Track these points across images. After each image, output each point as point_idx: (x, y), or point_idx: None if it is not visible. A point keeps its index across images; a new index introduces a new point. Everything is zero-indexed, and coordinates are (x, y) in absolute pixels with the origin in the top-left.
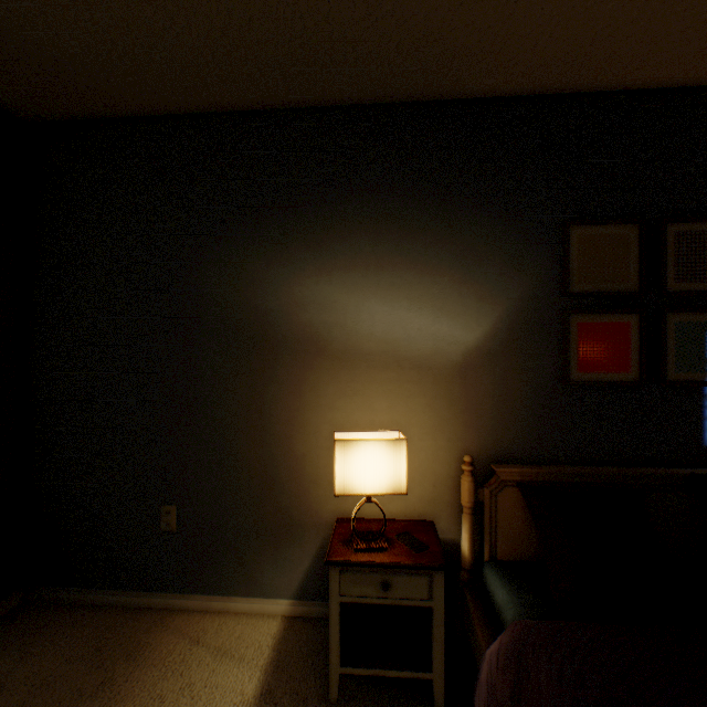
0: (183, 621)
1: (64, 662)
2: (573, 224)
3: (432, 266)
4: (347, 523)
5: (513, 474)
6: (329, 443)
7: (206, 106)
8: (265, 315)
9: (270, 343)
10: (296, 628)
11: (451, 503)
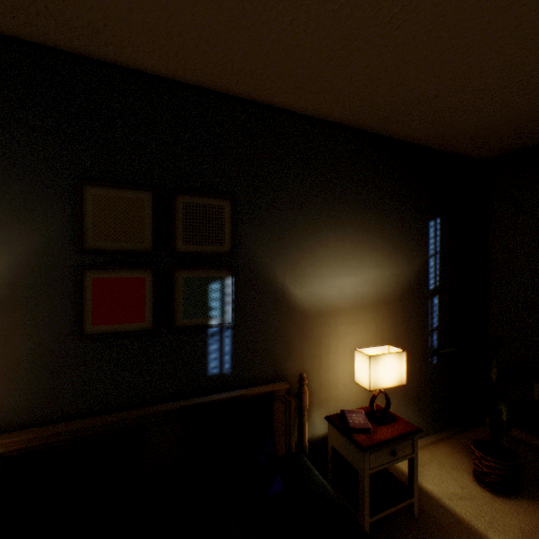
0: None
1: None
2: (88, 183)
3: None
4: None
5: None
6: None
7: None
8: None
9: None
10: None
11: None
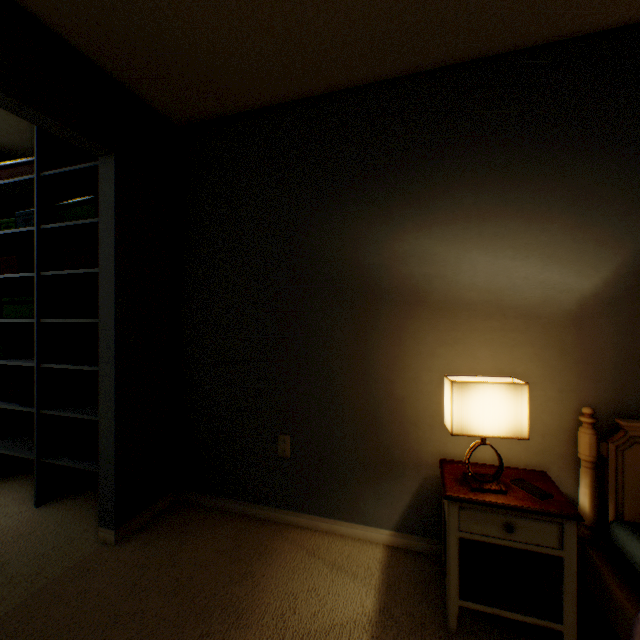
0: (298, 535)
1: (213, 551)
2: None
3: (540, 213)
4: (453, 464)
5: None
6: (429, 388)
7: (315, 90)
8: (367, 270)
9: (371, 295)
10: (399, 557)
11: (562, 456)
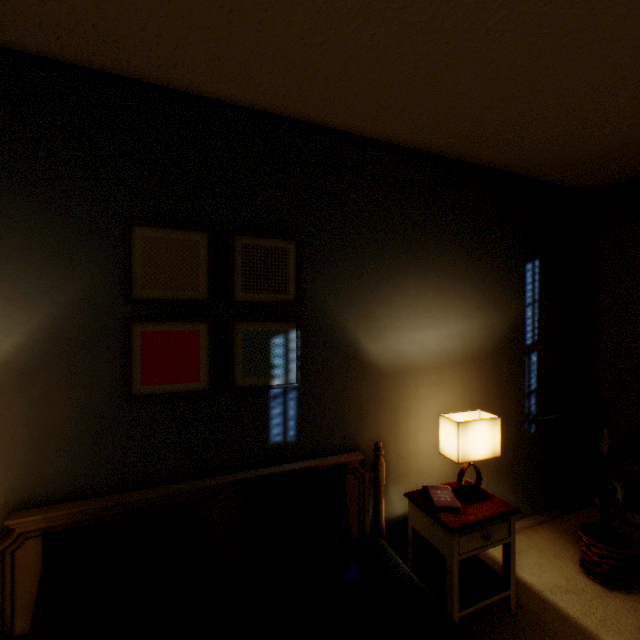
0: None
1: None
2: (136, 224)
3: None
4: None
5: (36, 522)
6: None
7: None
8: None
9: None
10: None
11: None
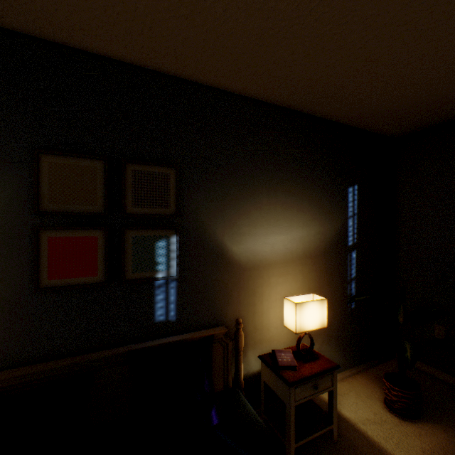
0: None
1: None
2: (43, 152)
3: None
4: None
5: None
6: None
7: None
8: None
9: None
10: None
11: None
